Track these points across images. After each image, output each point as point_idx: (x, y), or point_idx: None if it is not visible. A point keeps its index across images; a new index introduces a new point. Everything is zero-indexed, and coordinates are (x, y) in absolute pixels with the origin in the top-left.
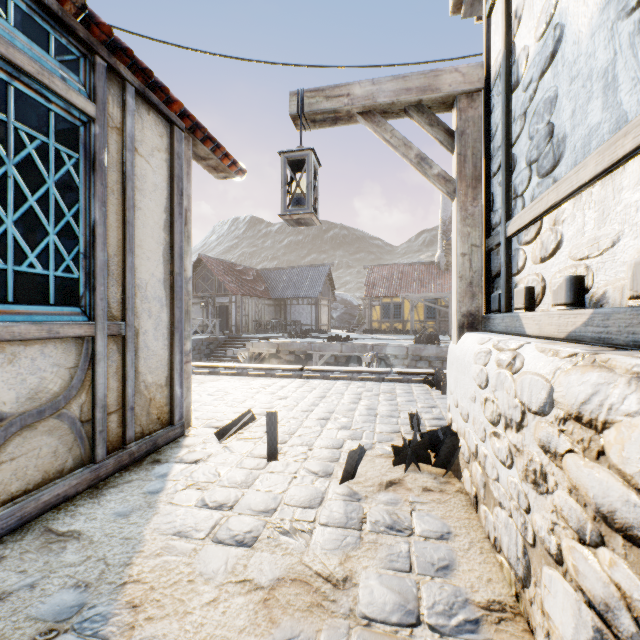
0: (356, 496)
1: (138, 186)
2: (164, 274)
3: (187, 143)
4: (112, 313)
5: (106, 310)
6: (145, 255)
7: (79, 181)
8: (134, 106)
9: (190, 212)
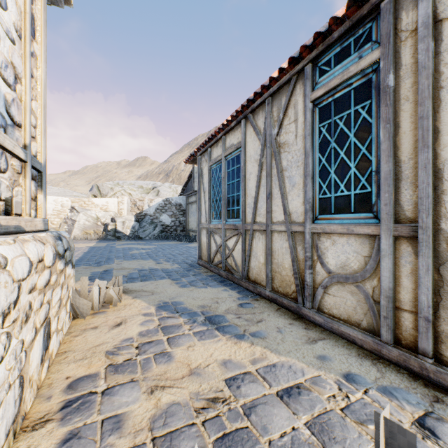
0: None
1: None
2: None
3: None
4: (406, 215)
5: (391, 213)
6: None
7: (372, 118)
8: None
9: None
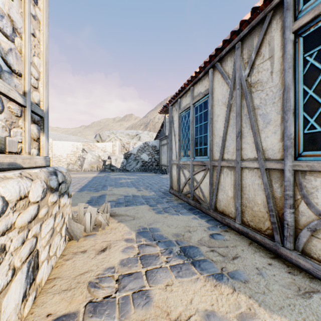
0: None
1: None
2: None
3: None
4: None
5: None
6: None
7: None
8: None
9: None
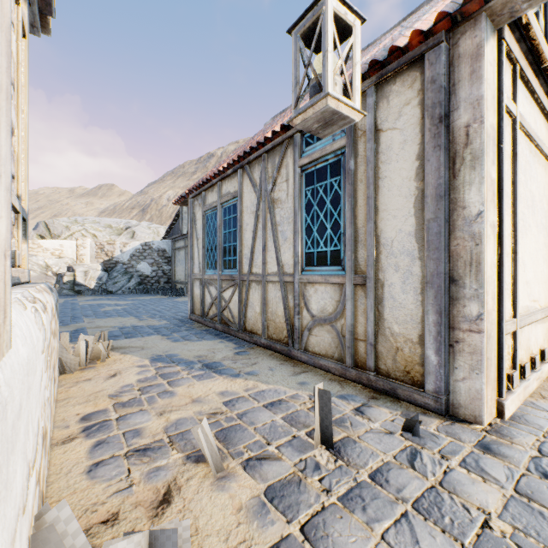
0: (194, 458)
1: (383, 159)
2: (416, 225)
3: (470, 33)
4: (361, 269)
5: (352, 267)
6: (391, 215)
7: (341, 191)
8: (373, 100)
9: (478, 122)
